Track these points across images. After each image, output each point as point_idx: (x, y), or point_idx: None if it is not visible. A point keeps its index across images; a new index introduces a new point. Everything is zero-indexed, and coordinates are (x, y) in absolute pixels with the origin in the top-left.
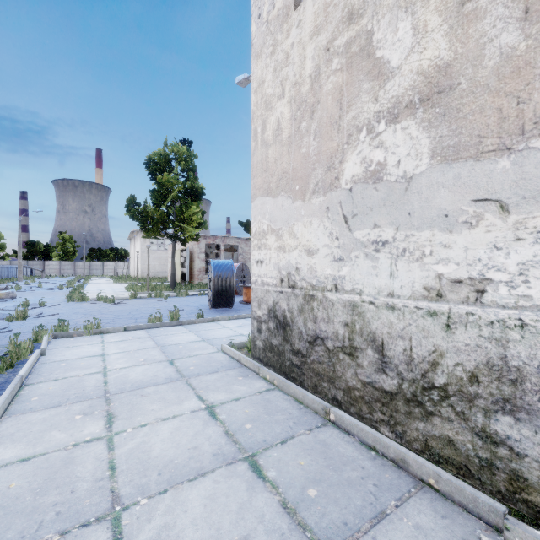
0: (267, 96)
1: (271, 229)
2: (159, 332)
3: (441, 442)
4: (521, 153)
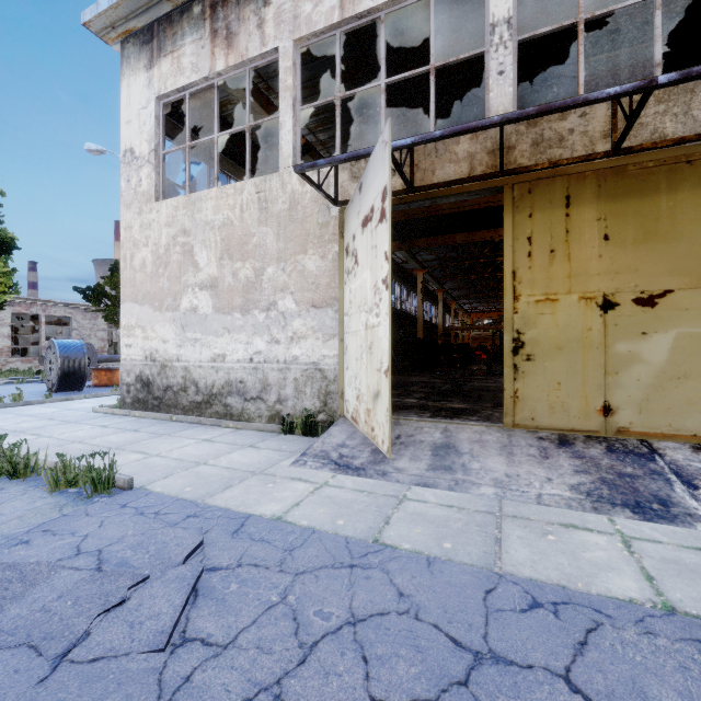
0: (135, 238)
1: (138, 325)
2: (9, 410)
3: (215, 414)
4: (232, 316)
